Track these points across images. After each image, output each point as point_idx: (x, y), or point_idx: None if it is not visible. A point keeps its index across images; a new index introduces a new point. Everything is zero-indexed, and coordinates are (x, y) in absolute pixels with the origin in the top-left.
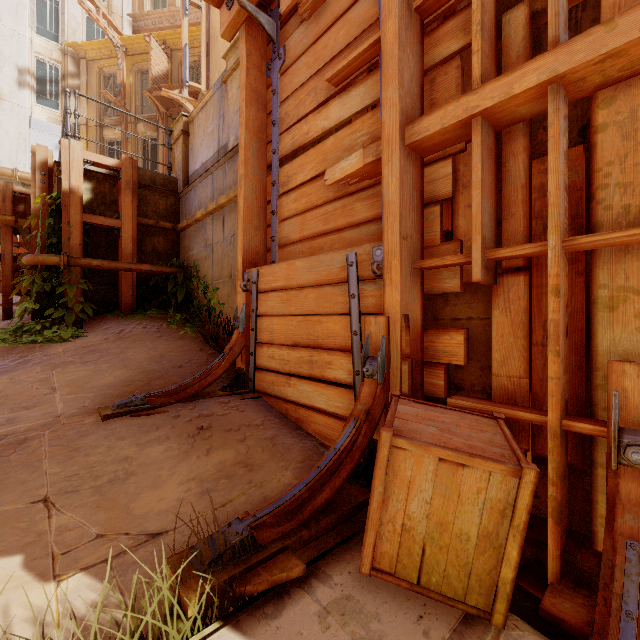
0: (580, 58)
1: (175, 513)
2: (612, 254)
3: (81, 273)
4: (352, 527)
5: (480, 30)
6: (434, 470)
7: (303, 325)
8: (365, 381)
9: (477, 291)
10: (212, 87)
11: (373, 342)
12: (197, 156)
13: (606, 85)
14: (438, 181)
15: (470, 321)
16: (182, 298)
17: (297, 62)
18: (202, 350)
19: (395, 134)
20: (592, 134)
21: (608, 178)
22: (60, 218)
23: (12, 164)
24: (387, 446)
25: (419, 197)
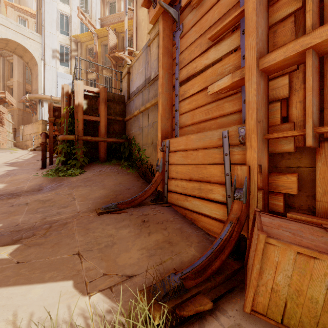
0: None
1: (138, 266)
2: None
3: (83, 143)
4: (233, 283)
5: None
6: (294, 259)
7: (195, 169)
8: (235, 201)
9: (304, 151)
10: (142, 49)
11: (239, 180)
12: (134, 84)
13: None
14: (278, 88)
15: (299, 168)
16: (127, 154)
17: (190, 31)
18: (138, 180)
19: (253, 64)
20: None
21: None
22: (74, 117)
23: (50, 93)
24: (263, 242)
25: (266, 98)
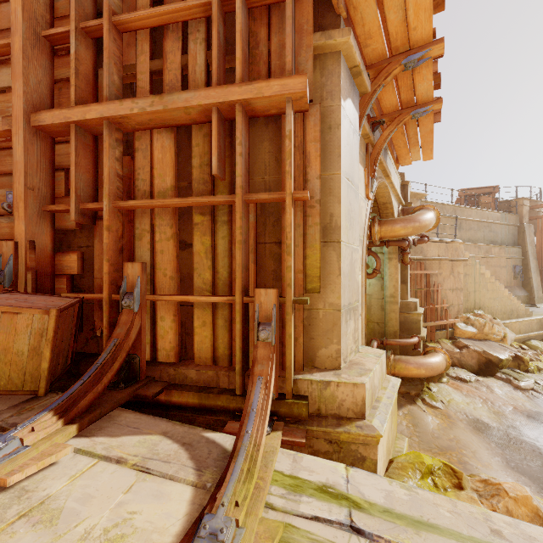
0: (112, 113)
1: None
2: (140, 213)
3: None
4: None
5: (75, 73)
6: None
7: None
8: None
9: (92, 229)
10: None
11: (5, 259)
12: None
13: (137, 130)
14: (63, 156)
15: (88, 248)
16: None
17: None
18: None
19: (21, 116)
20: (134, 152)
21: (139, 175)
22: None
23: None
24: None
25: (49, 163)
